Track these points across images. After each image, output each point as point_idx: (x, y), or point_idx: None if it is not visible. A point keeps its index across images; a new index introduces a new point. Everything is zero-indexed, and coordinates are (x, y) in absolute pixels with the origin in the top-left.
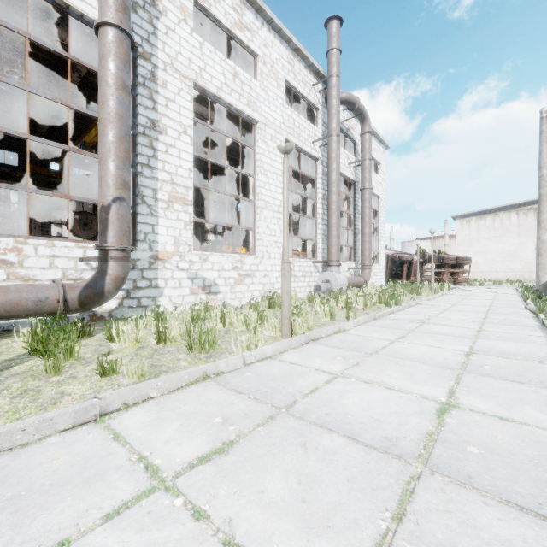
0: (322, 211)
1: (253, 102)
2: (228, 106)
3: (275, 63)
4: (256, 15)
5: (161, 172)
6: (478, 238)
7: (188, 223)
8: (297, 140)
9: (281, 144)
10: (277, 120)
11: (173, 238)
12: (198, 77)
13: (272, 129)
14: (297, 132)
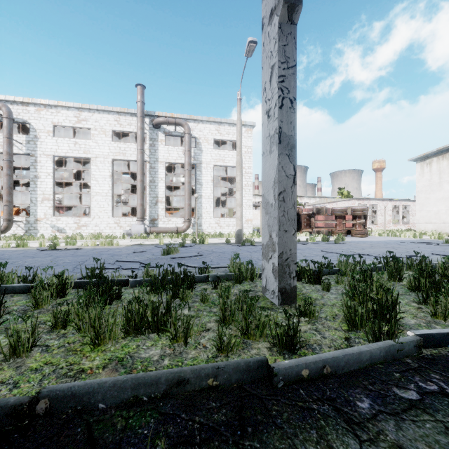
0: (150, 189)
1: (87, 150)
2: (74, 157)
3: (104, 126)
4: (90, 111)
5: (39, 191)
6: (439, 183)
7: (51, 207)
8: (123, 157)
9: (109, 163)
10: (105, 152)
11: (44, 213)
12: (56, 153)
13: (101, 158)
14: (123, 153)
